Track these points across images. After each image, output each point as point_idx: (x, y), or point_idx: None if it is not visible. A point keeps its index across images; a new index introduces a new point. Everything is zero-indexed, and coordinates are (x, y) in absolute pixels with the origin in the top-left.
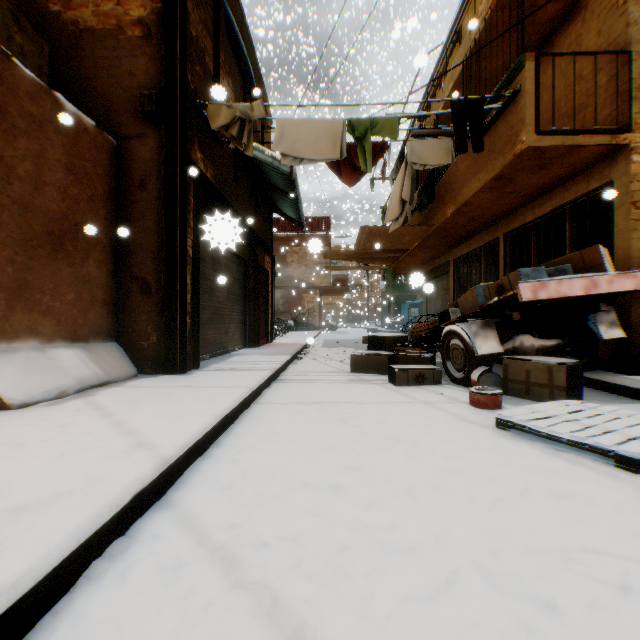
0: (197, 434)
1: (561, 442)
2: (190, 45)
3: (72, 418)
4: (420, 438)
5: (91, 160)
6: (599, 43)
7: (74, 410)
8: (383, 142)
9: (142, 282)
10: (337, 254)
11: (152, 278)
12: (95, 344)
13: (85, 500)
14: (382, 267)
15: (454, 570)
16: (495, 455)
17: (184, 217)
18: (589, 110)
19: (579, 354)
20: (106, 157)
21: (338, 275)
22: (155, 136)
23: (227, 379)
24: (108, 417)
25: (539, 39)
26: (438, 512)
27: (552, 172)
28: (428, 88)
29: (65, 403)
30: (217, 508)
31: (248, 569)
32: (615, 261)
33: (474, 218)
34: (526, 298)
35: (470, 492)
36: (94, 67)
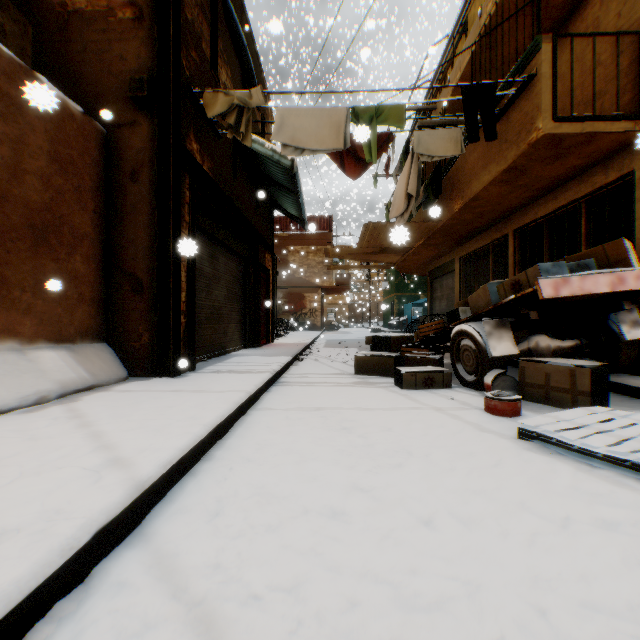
0: (183, 449)
1: (597, 458)
2: (185, 29)
3: (45, 428)
4: (435, 451)
5: (78, 148)
6: (619, 25)
7: (50, 419)
8: (388, 133)
9: (134, 279)
10: (339, 252)
11: (144, 275)
12: (82, 345)
13: (30, 542)
14: (385, 266)
15: (497, 639)
16: (523, 473)
17: (178, 210)
18: (608, 97)
19: (598, 356)
20: (95, 146)
21: (340, 274)
22: (147, 124)
23: (223, 382)
24: (86, 427)
25: (552, 24)
26: (466, 550)
27: (568, 163)
28: (434, 80)
29: (43, 410)
30: (200, 543)
31: (231, 637)
32: (637, 256)
33: (482, 214)
34: (547, 295)
35: (501, 522)
36: (83, 51)
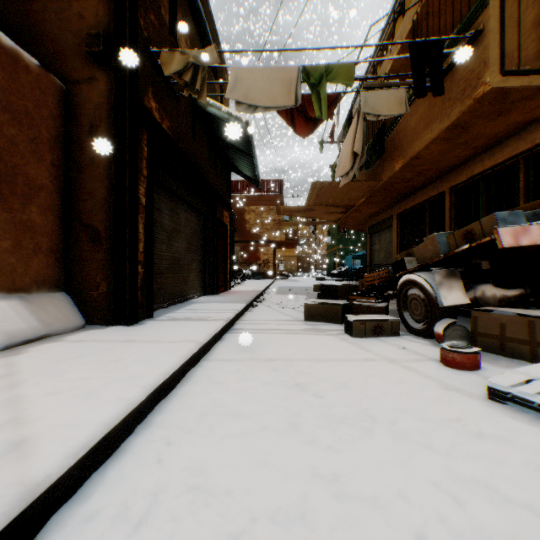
0: (108, 423)
1: None
2: None
3: None
4: (401, 416)
5: (34, 101)
6: None
7: None
8: (337, 93)
9: (92, 230)
10: (289, 210)
11: (102, 226)
12: (39, 294)
13: None
14: (330, 222)
15: None
16: (513, 451)
17: (135, 164)
18: None
19: None
20: (53, 100)
21: (290, 230)
22: (105, 80)
23: (176, 331)
24: (10, 389)
25: None
26: None
27: (510, 119)
28: (375, 54)
29: None
30: None
31: None
32: None
33: (421, 172)
34: (506, 244)
35: None
36: (43, 11)
